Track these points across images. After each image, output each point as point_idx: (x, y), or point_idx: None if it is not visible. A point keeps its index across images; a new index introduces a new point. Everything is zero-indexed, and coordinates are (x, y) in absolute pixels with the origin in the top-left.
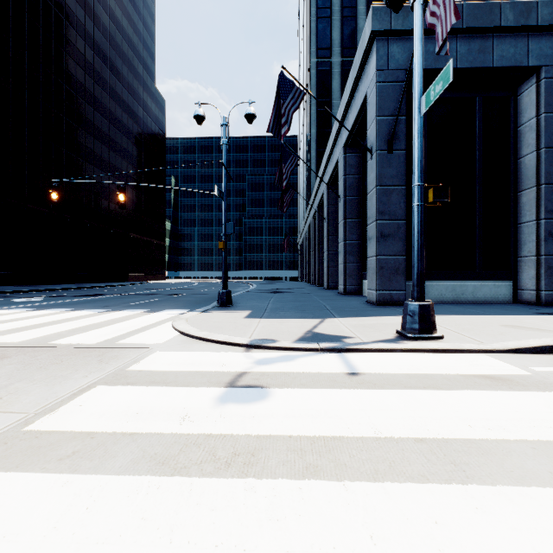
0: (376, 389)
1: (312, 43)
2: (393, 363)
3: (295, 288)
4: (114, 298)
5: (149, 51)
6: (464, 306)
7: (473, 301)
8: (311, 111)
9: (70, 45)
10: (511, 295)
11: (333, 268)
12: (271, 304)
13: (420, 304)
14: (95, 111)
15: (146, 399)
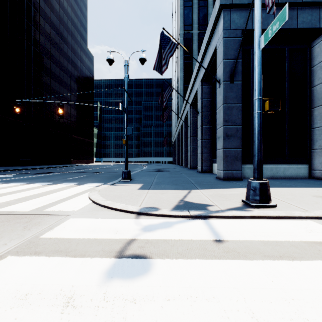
0: (241, 258)
1: (181, 22)
2: (247, 229)
3: (170, 168)
4: (58, 175)
5: (84, 27)
6: (279, 180)
7: (284, 177)
8: (180, 62)
9: (35, 22)
10: (308, 173)
11: (194, 156)
12: (156, 179)
13: (260, 182)
14: (51, 62)
15: (42, 274)
